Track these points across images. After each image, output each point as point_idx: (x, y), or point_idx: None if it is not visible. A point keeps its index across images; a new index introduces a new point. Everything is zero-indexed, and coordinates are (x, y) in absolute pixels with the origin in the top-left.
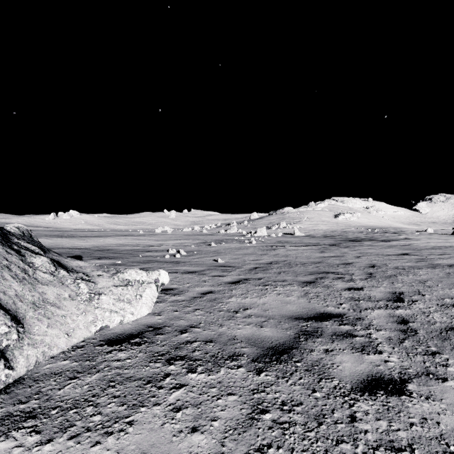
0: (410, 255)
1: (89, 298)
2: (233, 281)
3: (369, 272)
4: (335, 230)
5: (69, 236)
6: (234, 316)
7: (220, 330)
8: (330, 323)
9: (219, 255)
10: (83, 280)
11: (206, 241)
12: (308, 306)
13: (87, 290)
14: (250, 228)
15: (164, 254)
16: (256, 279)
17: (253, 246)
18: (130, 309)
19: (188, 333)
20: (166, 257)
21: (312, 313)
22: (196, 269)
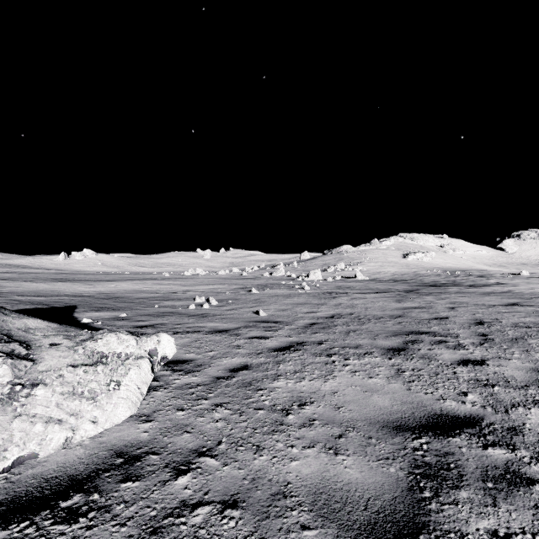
0: (523, 306)
1: (9, 394)
2: (281, 346)
3: (480, 333)
4: (405, 272)
5: (75, 280)
6: (283, 421)
7: (256, 463)
8: (463, 440)
9: (261, 305)
10: (9, 358)
11: (245, 286)
12: (411, 399)
13: (10, 378)
14: (300, 270)
15: (189, 303)
16: (315, 343)
17: (306, 293)
18: (91, 413)
19: (190, 475)
20: (190, 308)
21: (422, 416)
22: (227, 327)
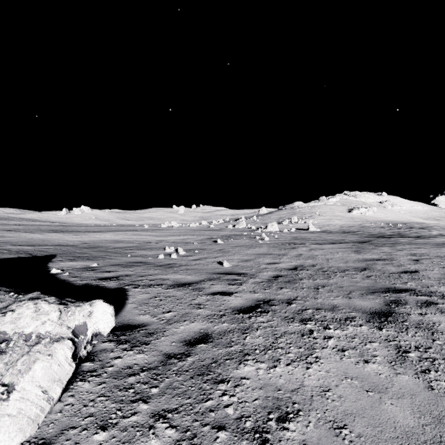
0: None
1: None
2: (246, 305)
3: None
4: (352, 225)
5: (67, 231)
6: None
7: None
8: None
9: (225, 255)
10: None
11: (211, 237)
12: (444, 411)
13: None
14: (259, 223)
15: (159, 253)
16: (283, 301)
17: (266, 243)
18: None
19: None
20: (159, 258)
21: None
22: (190, 279)
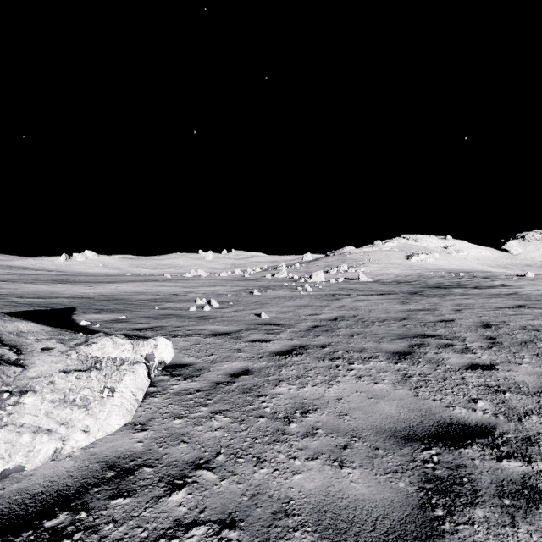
0: (530, 308)
1: None
2: (283, 350)
3: (487, 336)
4: (409, 274)
5: (75, 282)
6: (285, 430)
7: (256, 477)
8: (476, 452)
9: (263, 307)
10: None
11: (247, 288)
12: (418, 406)
13: None
14: (302, 271)
15: (190, 305)
16: (318, 346)
17: (309, 295)
18: (82, 421)
19: (185, 491)
20: (191, 310)
21: (431, 425)
22: (228, 330)
